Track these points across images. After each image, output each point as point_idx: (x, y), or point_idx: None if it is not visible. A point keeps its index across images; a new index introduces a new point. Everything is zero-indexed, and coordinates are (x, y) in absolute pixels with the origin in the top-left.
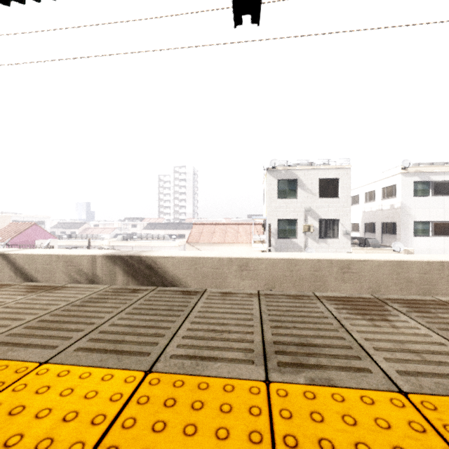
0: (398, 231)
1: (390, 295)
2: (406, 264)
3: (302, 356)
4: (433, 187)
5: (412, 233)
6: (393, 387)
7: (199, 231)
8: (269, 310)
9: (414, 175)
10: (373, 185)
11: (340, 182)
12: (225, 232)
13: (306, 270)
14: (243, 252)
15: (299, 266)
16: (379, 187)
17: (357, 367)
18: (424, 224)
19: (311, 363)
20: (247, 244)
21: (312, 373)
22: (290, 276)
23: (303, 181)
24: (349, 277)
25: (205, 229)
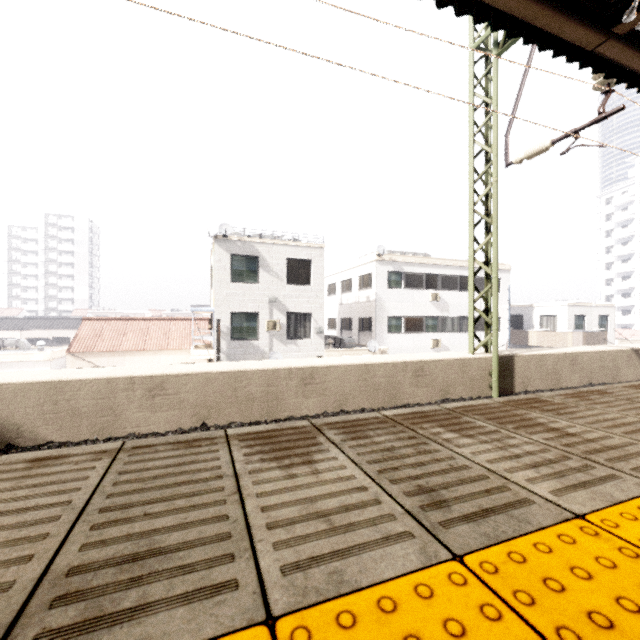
0: (374, 328)
1: (357, 406)
2: (373, 368)
3: (114, 593)
4: (405, 279)
5: (386, 330)
6: (259, 612)
7: (96, 331)
8: (118, 483)
9: (388, 264)
10: (350, 272)
11: (313, 265)
12: (147, 333)
13: (258, 386)
14: (160, 366)
15: (248, 382)
16: (355, 275)
17: (217, 584)
18: (397, 319)
19: (126, 605)
20: (185, 351)
21: (109, 639)
22: (233, 396)
23: (267, 260)
24: (312, 390)
25: (107, 328)
